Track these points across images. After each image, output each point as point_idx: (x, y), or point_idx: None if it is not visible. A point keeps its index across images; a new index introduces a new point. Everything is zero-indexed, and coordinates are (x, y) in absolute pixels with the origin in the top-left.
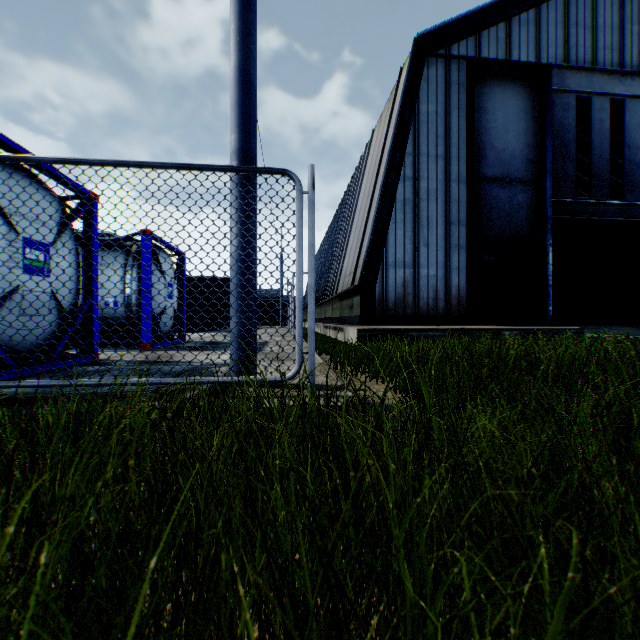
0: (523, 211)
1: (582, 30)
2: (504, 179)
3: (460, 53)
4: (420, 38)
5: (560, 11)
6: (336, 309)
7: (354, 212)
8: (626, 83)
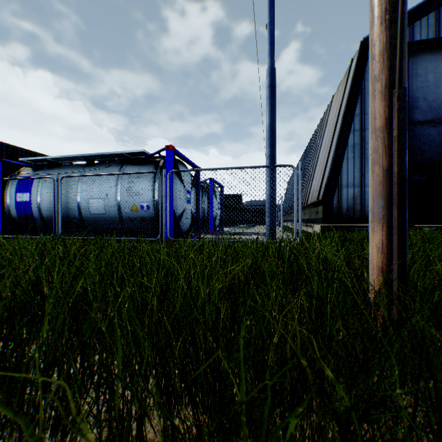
0: None
1: None
2: (434, 121)
3: None
4: (365, 40)
5: None
6: (306, 214)
7: (319, 151)
8: None
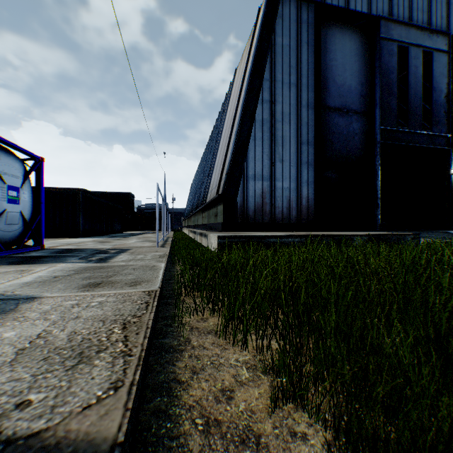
0: (357, 137)
1: None
2: (343, 109)
3: None
4: None
5: None
6: (205, 217)
7: (220, 136)
8: (433, 39)
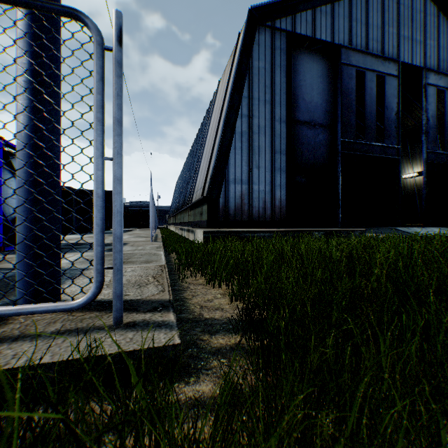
0: (323, 147)
1: (360, 25)
2: (311, 123)
3: (281, 27)
4: (253, 10)
5: (347, 9)
6: (191, 215)
7: (205, 142)
8: (386, 65)
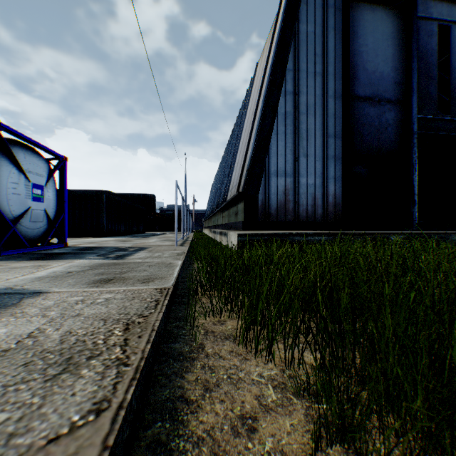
0: (390, 128)
1: None
2: (374, 98)
3: None
4: None
5: None
6: (225, 217)
7: (240, 133)
8: None
